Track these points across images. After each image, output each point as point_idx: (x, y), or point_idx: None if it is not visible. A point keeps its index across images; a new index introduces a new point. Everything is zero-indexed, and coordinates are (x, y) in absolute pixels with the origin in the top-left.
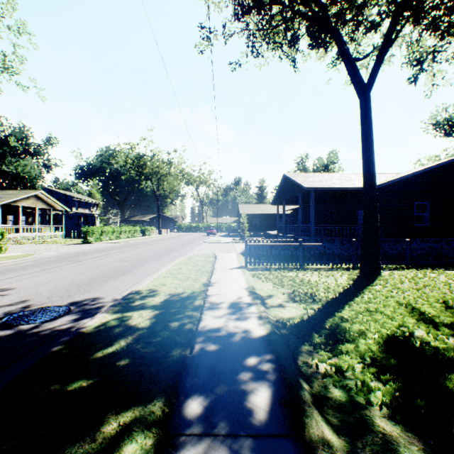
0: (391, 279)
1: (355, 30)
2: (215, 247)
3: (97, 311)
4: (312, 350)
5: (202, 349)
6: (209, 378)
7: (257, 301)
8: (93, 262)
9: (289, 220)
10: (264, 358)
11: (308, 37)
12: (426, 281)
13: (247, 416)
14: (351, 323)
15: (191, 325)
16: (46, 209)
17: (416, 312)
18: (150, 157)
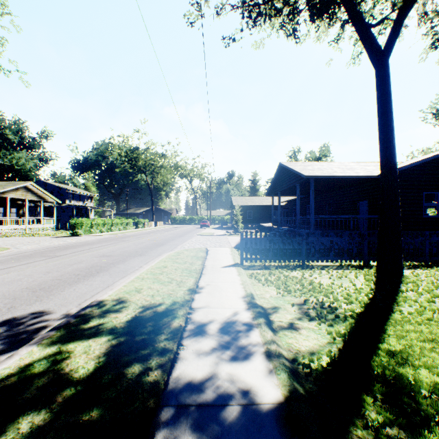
0: (420, 281)
1: None
2: (207, 240)
3: (33, 336)
4: None
5: None
6: None
7: (260, 321)
8: (69, 258)
9: (283, 212)
10: None
11: (309, 9)
12: None
13: None
14: (413, 368)
15: (158, 376)
16: (37, 201)
17: None
18: (144, 150)
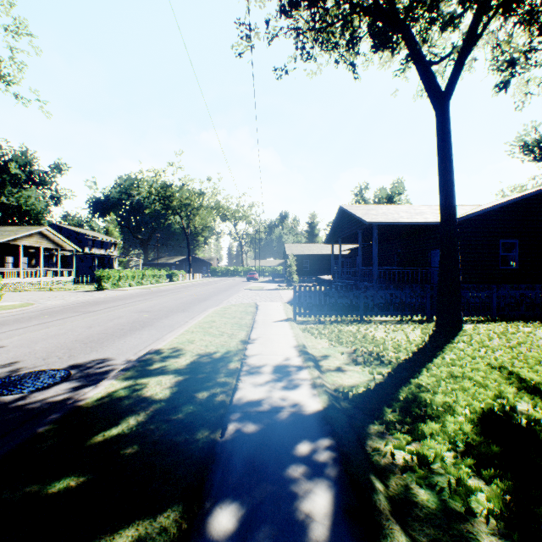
0: (477, 334)
1: (430, 25)
2: (256, 294)
3: (104, 376)
4: (384, 431)
5: (237, 430)
6: (246, 474)
7: (310, 364)
8: (106, 314)
9: (346, 262)
10: (321, 444)
11: (370, 37)
12: (520, 337)
13: (299, 536)
14: (432, 394)
15: (223, 397)
16: (53, 249)
17: (515, 378)
18: (179, 187)
